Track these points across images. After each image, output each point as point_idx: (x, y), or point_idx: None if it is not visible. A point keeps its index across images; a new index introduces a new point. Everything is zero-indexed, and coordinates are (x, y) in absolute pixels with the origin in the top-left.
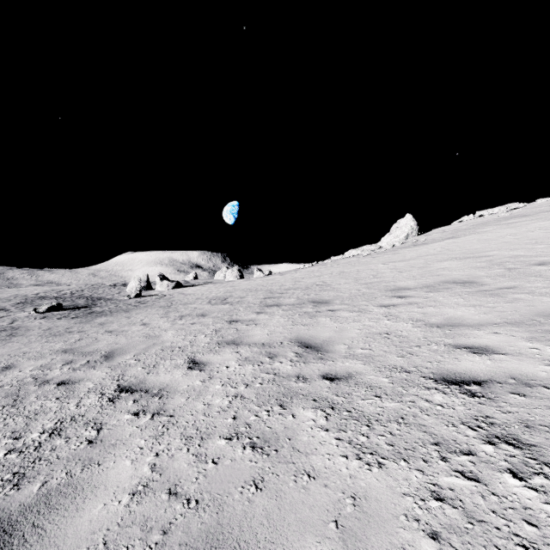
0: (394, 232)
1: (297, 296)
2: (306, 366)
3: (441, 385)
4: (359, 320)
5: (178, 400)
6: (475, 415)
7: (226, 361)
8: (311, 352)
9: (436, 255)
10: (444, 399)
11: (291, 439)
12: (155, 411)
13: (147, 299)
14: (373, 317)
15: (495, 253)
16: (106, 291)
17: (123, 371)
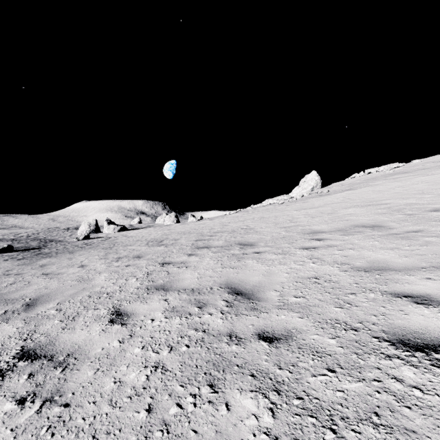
0: (303, 185)
1: (225, 238)
2: (238, 320)
3: (402, 351)
4: (285, 262)
5: (83, 375)
6: None
7: (152, 311)
8: (242, 301)
9: (340, 203)
10: (417, 376)
11: None
12: (48, 395)
13: (93, 241)
14: (298, 260)
15: (391, 202)
16: (60, 234)
17: (36, 326)
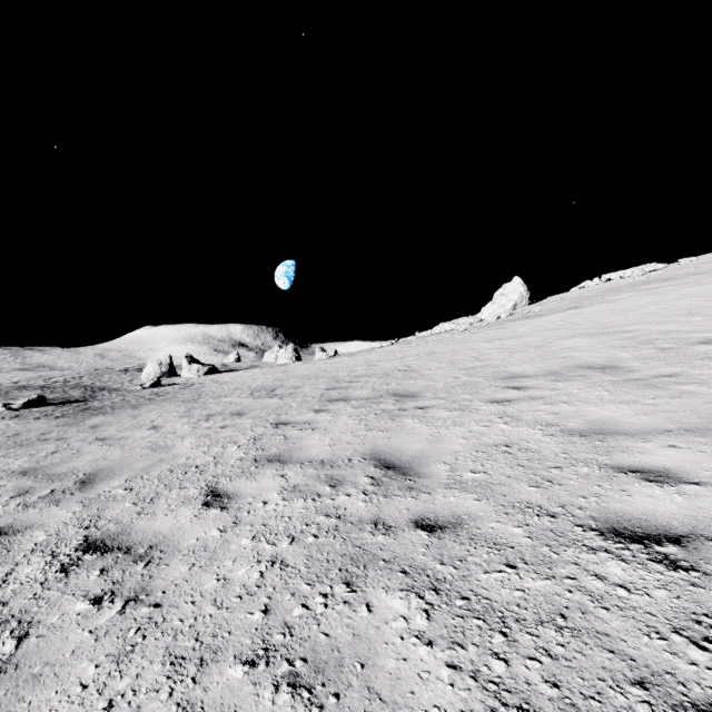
0: (499, 300)
1: (373, 386)
2: (388, 502)
3: (613, 543)
4: (463, 423)
5: (175, 570)
6: (693, 611)
7: (264, 492)
8: (395, 477)
9: (557, 330)
10: (626, 573)
11: (366, 665)
12: (131, 593)
13: (167, 389)
14: (482, 419)
15: (637, 328)
16: (114, 378)
17: (100, 510)
